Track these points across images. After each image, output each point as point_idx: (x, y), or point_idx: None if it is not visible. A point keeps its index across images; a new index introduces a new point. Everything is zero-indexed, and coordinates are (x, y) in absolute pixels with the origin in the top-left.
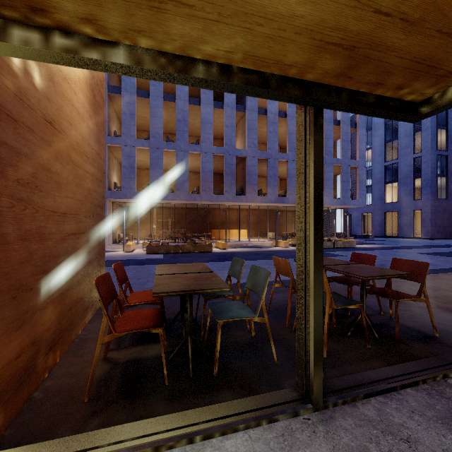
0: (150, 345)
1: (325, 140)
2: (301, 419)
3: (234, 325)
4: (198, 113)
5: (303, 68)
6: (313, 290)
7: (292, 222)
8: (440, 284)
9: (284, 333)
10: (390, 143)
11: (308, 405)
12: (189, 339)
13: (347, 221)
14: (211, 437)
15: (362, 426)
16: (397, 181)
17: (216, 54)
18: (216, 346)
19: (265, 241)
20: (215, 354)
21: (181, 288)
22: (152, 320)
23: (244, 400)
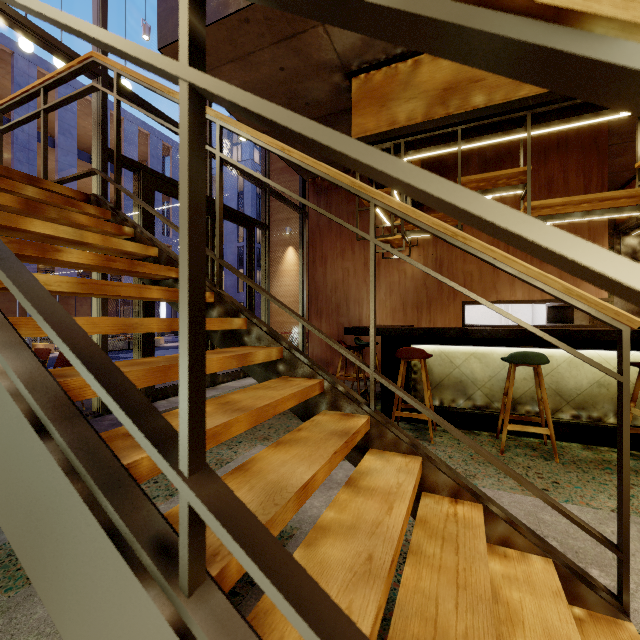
0: None
1: (125, 201)
2: None
3: None
4: None
5: None
6: None
7: (78, 313)
8: None
9: None
10: None
11: None
12: None
13: (171, 313)
14: None
15: None
16: (224, 269)
17: None
18: None
19: None
20: None
21: None
22: None
23: None
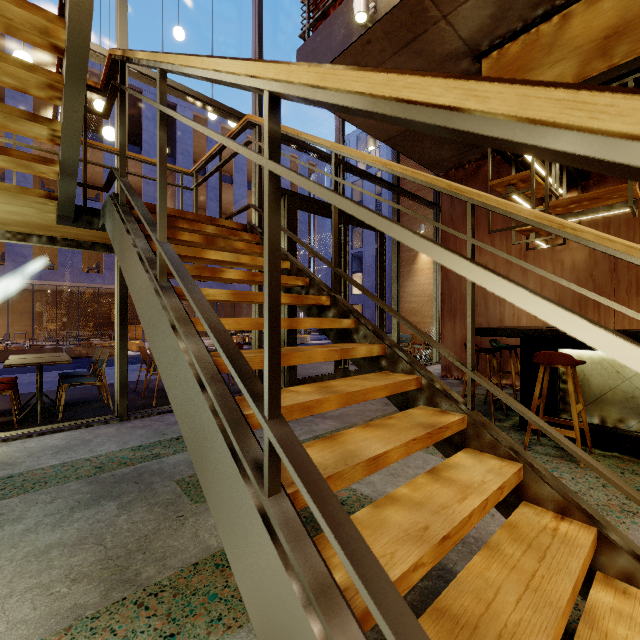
0: (2, 417)
1: None
2: (110, 424)
3: (94, 401)
4: (100, 154)
5: (102, 241)
6: (120, 355)
7: (248, 315)
8: (308, 366)
9: (136, 400)
10: (357, 229)
11: (117, 418)
12: (39, 402)
13: None
14: (45, 435)
15: (144, 421)
16: (362, 271)
17: (44, 234)
18: (61, 402)
19: (205, 340)
20: (61, 407)
21: (30, 362)
22: (3, 388)
23: (74, 421)
